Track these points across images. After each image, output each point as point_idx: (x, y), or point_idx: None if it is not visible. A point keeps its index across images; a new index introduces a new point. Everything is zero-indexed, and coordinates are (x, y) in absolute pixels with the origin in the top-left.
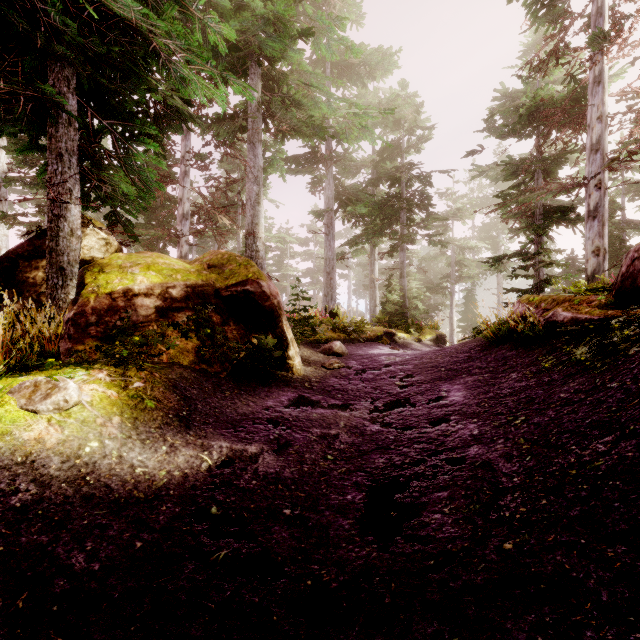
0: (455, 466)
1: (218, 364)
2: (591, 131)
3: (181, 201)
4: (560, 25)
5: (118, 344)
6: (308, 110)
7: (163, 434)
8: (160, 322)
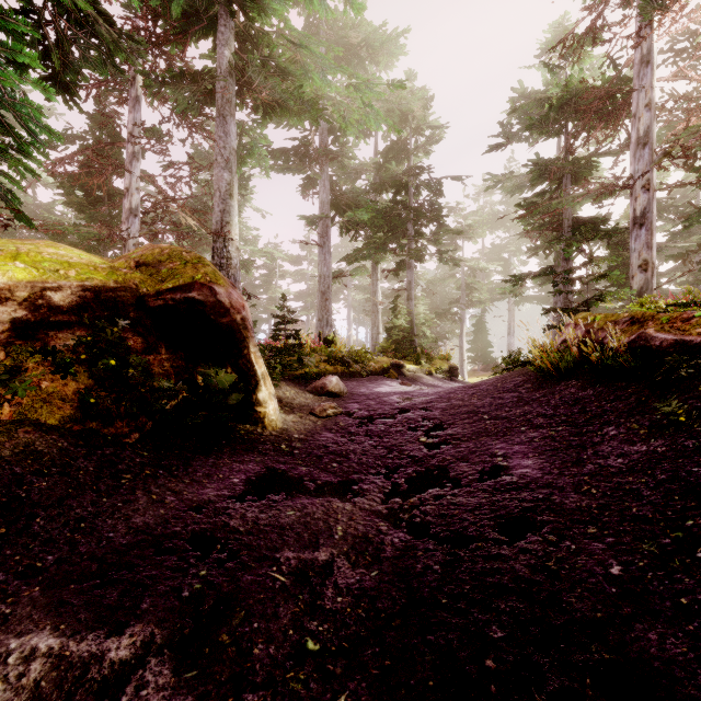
0: None
1: (125, 419)
2: (638, 121)
3: (128, 192)
4: None
5: None
6: (296, 82)
7: None
8: (15, 347)
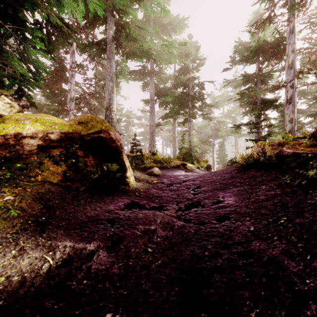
0: (245, 260)
1: (79, 182)
2: (288, 58)
3: (69, 91)
4: (272, 2)
5: (4, 169)
6: (140, 43)
7: (17, 239)
8: (39, 155)
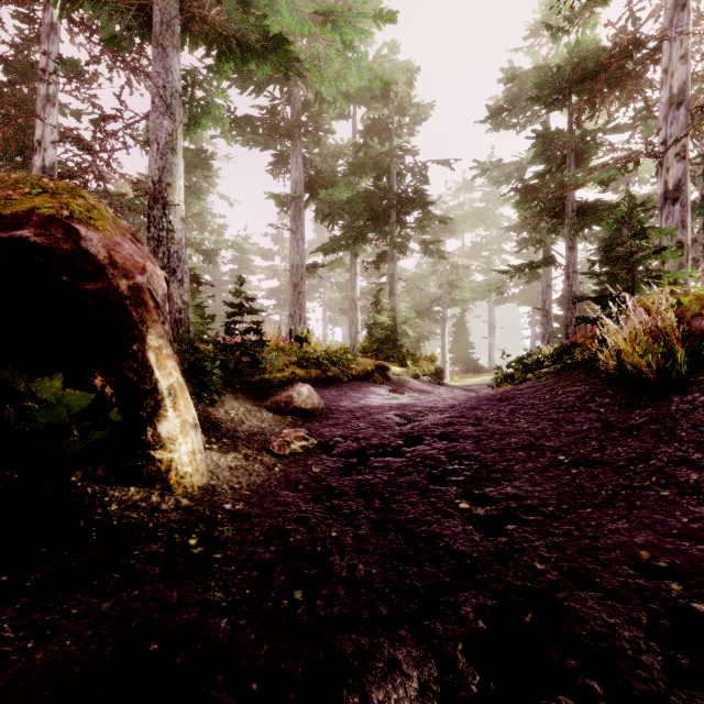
0: None
1: None
2: (670, 77)
3: (39, 145)
4: None
5: None
6: None
7: None
8: None
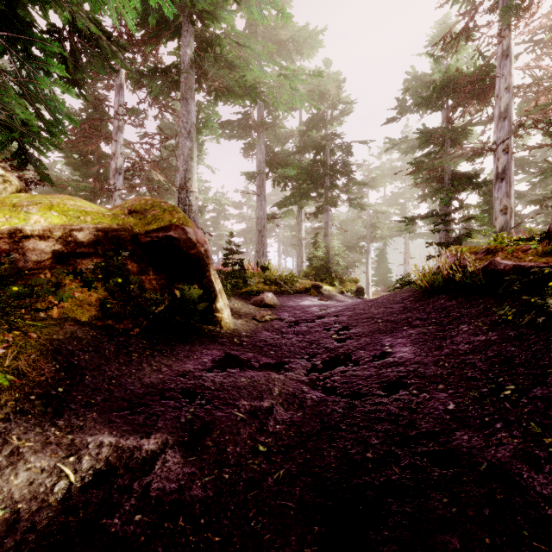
0: (446, 470)
1: (129, 319)
2: (499, 100)
3: (114, 156)
4: (472, 3)
5: None
6: (240, 72)
7: (6, 431)
8: (56, 269)
